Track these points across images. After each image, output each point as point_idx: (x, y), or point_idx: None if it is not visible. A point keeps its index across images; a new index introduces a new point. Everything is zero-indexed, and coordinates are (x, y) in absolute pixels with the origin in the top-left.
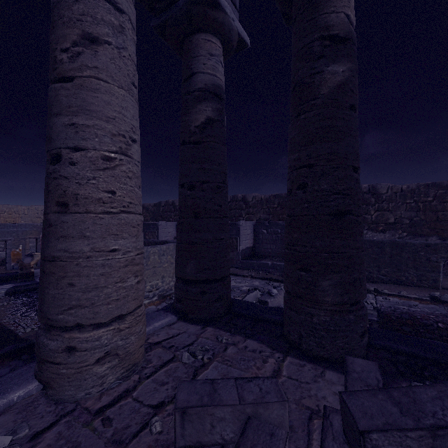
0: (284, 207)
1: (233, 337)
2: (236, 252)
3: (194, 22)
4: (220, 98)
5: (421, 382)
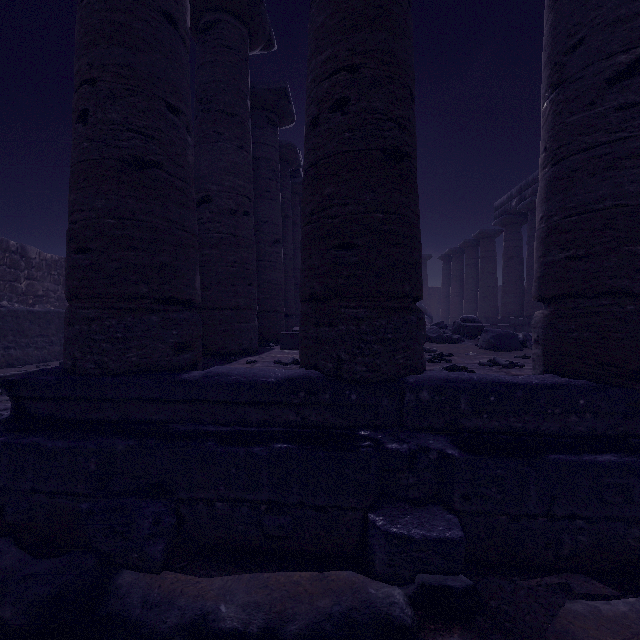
0: None
1: (242, 361)
2: None
3: None
4: None
5: (267, 345)
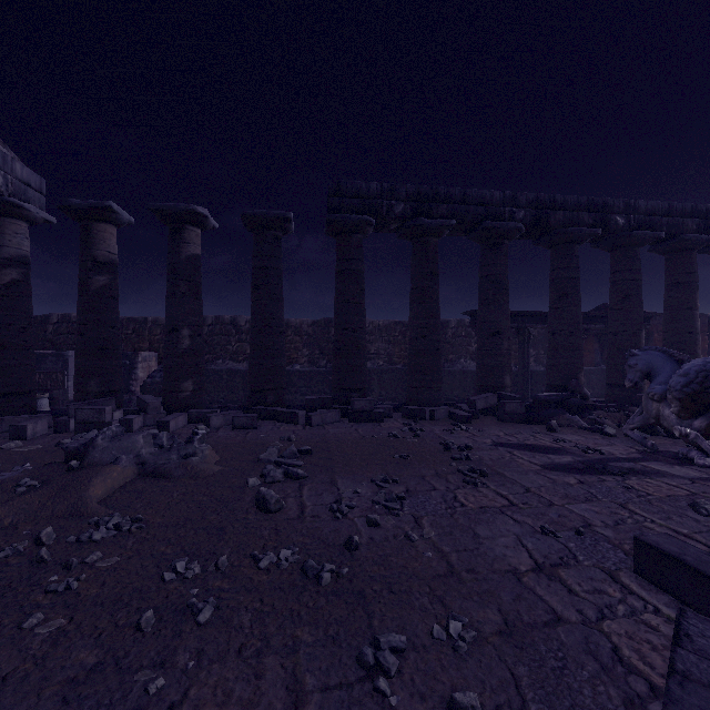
0: (142, 334)
1: None
2: (63, 390)
3: (0, 211)
4: (26, 264)
5: None
